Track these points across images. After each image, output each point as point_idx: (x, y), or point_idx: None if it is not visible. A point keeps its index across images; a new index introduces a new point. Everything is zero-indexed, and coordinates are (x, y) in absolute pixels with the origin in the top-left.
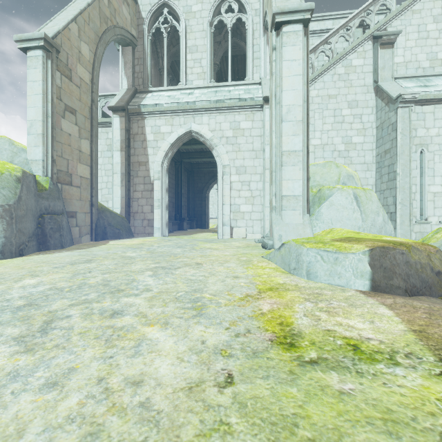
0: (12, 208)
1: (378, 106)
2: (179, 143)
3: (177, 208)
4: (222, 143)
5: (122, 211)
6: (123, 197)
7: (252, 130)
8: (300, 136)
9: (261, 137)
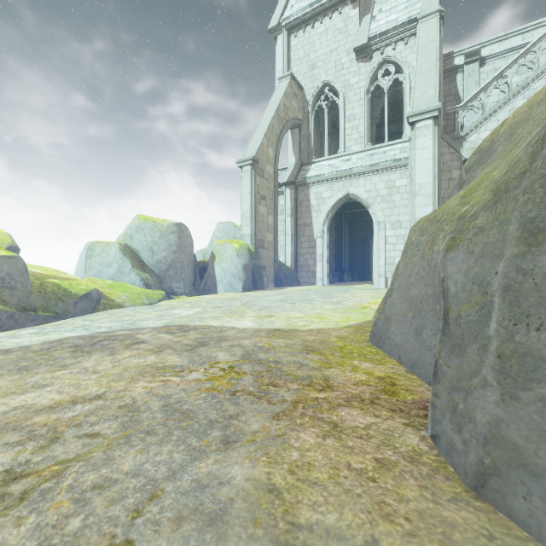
0: (247, 265)
1: None
2: (338, 205)
3: (337, 260)
4: (377, 202)
5: (292, 265)
6: (293, 254)
7: (407, 186)
8: (430, 206)
9: None
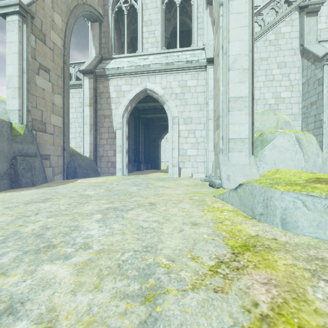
0: None
1: (304, 65)
2: (137, 100)
3: (135, 153)
4: (172, 99)
5: (91, 155)
6: (92, 144)
7: (197, 87)
8: (246, 83)
9: (204, 93)
